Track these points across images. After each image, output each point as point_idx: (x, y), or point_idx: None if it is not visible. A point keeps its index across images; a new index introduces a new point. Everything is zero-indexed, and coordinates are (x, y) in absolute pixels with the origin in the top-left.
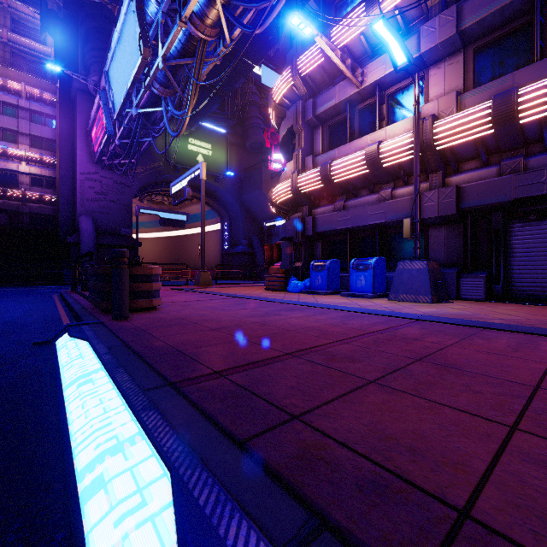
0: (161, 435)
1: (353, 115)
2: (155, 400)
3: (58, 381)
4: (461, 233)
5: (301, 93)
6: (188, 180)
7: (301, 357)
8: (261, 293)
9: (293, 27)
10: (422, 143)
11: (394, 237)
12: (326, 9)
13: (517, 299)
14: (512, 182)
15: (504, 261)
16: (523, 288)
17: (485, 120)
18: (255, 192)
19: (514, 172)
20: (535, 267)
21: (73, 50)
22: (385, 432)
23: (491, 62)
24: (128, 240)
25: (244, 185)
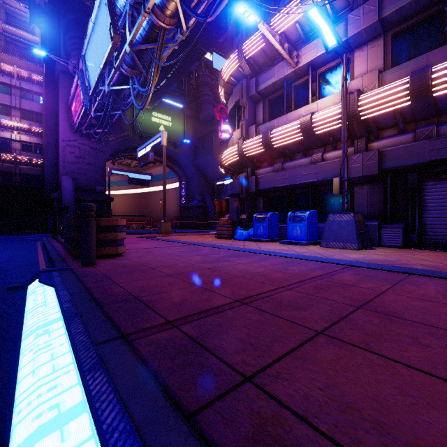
0: (104, 406)
1: (289, 91)
2: (105, 356)
3: (19, 329)
4: (382, 190)
5: (245, 73)
6: (151, 146)
7: (249, 305)
8: (212, 241)
9: (239, 18)
10: (349, 113)
11: (324, 193)
12: (266, 3)
13: (430, 246)
14: (426, 146)
15: (419, 213)
16: (435, 237)
17: (403, 94)
18: (208, 157)
19: (427, 138)
20: (445, 219)
21: (57, 39)
22: (345, 400)
23: (407, 45)
24: (102, 196)
25: (198, 150)
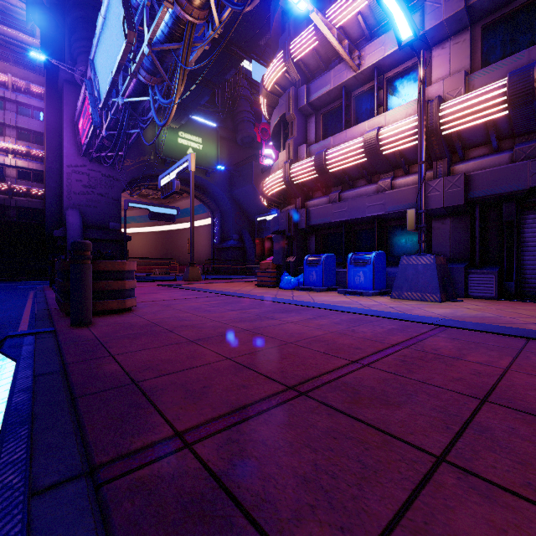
0: None
1: (349, 102)
2: (37, 532)
3: None
4: (469, 226)
5: (294, 79)
6: (177, 172)
7: (310, 396)
8: (251, 290)
9: (285, 11)
10: (427, 127)
11: (393, 230)
12: None
13: (531, 297)
14: (528, 169)
15: (517, 255)
16: None
17: (498, 101)
18: (246, 187)
19: (529, 158)
20: None
21: (61, 41)
22: None
23: (501, 40)
24: (117, 234)
25: (234, 179)
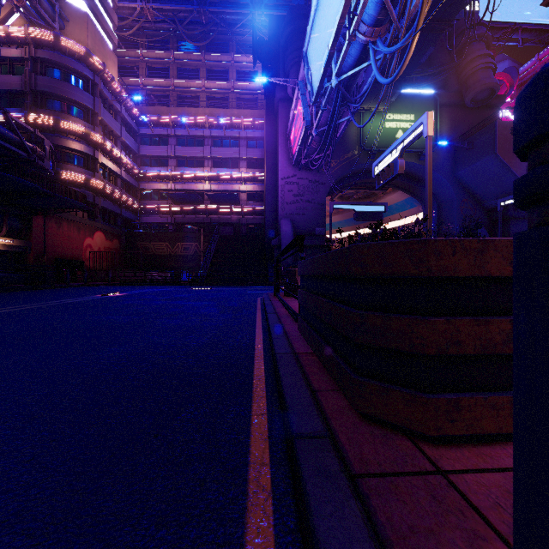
0: None
1: None
2: None
3: None
4: None
5: None
6: (401, 148)
7: None
8: None
9: None
10: None
11: None
12: None
13: None
14: None
15: None
16: None
17: None
18: (482, 160)
19: None
20: None
21: (276, 67)
22: None
23: None
24: (322, 240)
25: (460, 155)
